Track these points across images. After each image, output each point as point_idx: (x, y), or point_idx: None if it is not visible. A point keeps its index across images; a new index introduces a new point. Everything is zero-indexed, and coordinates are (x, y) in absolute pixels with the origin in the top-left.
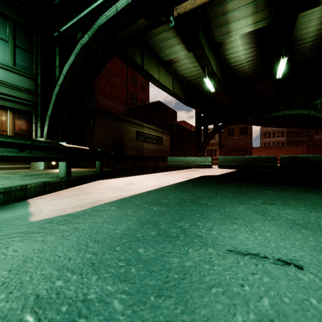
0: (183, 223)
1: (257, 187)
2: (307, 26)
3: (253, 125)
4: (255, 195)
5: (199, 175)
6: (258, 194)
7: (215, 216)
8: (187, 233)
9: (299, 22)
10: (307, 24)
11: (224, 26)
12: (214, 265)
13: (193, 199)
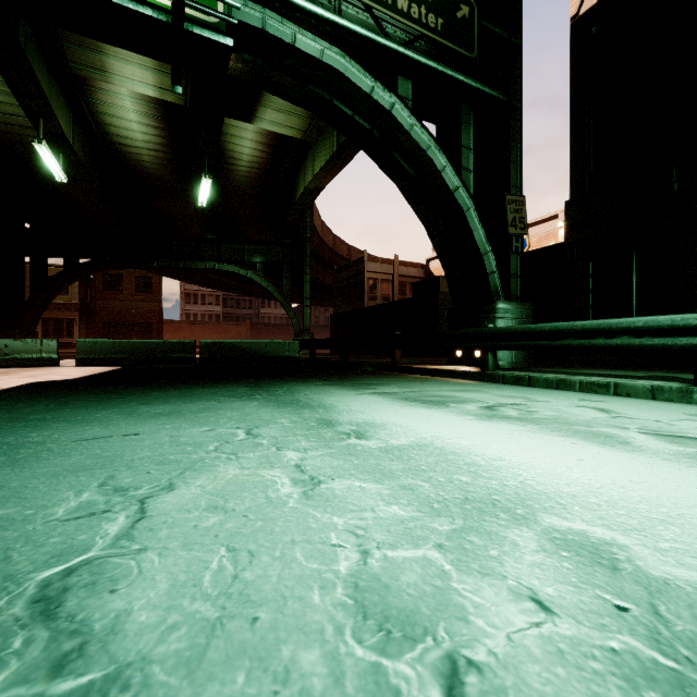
0: (3, 439)
1: (143, 390)
2: (240, 142)
3: (164, 275)
4: (133, 399)
5: (22, 382)
6: (138, 398)
7: (59, 426)
8: (14, 443)
9: (230, 130)
10: (240, 140)
11: (93, 52)
12: (54, 450)
13: (15, 417)
